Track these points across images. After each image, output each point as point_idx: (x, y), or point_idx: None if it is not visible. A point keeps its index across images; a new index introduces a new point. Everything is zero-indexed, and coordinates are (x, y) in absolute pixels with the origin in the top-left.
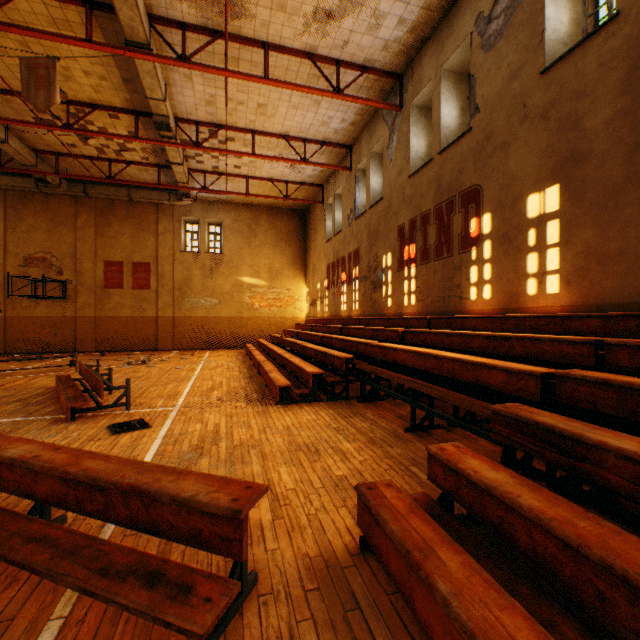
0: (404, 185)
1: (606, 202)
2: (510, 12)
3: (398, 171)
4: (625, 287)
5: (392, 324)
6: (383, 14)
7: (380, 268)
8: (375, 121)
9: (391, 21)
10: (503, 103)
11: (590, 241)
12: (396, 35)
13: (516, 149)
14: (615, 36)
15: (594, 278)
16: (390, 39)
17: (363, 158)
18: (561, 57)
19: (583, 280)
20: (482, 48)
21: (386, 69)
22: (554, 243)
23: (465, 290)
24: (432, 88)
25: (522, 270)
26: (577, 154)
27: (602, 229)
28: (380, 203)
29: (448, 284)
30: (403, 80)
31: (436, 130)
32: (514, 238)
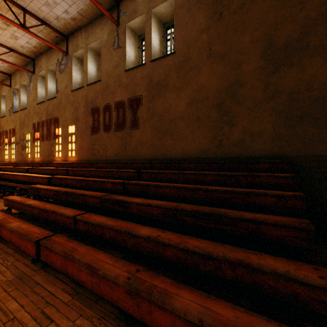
0: (36, 106)
1: (82, 133)
2: (66, 66)
3: (33, 99)
4: (85, 155)
5: (28, 165)
6: (18, 37)
7: (26, 140)
8: (23, 70)
9: (23, 40)
10: (64, 94)
11: (80, 143)
12: (27, 46)
13: (67, 110)
14: (83, 92)
15: (81, 153)
16: (24, 46)
17: (18, 84)
18: (75, 90)
19: (79, 153)
20: (59, 71)
21: (25, 54)
22: (74, 142)
23: (55, 153)
24: (45, 73)
25: (68, 148)
26: (78, 118)
27: (82, 140)
28: (26, 110)
29: (50, 150)
30: (35, 61)
31: (47, 91)
32: (67, 138)
